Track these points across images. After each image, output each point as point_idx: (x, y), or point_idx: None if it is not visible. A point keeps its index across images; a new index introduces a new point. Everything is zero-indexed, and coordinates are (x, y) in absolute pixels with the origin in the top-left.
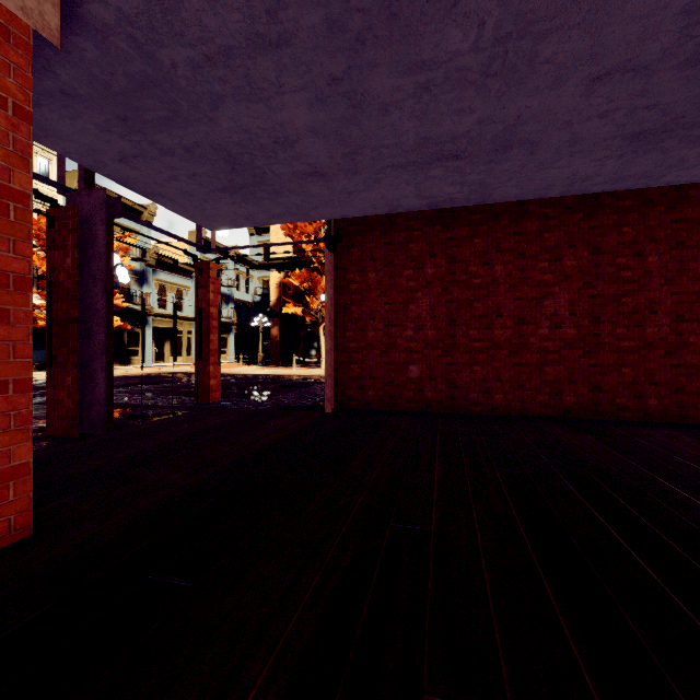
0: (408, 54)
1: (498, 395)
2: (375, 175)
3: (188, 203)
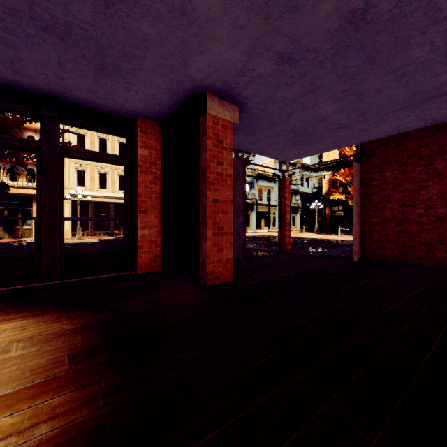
0: (385, 69)
1: None
2: (381, 118)
3: (276, 153)
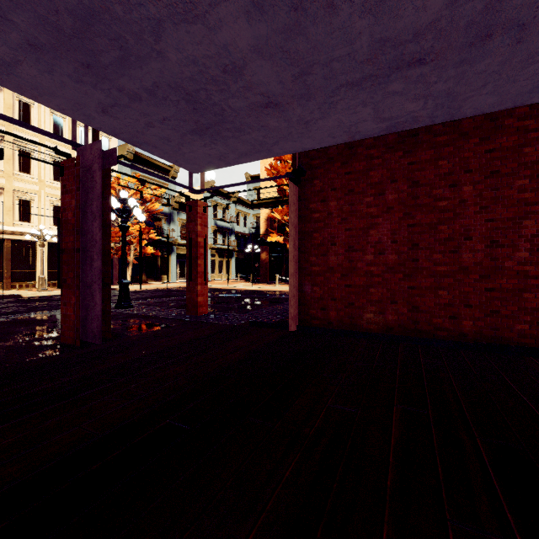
0: None
1: (466, 321)
2: (329, 98)
3: (169, 149)
